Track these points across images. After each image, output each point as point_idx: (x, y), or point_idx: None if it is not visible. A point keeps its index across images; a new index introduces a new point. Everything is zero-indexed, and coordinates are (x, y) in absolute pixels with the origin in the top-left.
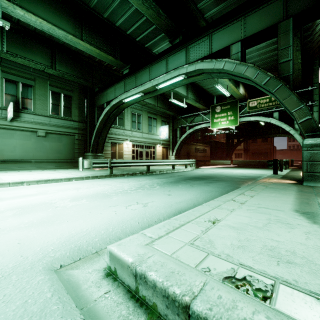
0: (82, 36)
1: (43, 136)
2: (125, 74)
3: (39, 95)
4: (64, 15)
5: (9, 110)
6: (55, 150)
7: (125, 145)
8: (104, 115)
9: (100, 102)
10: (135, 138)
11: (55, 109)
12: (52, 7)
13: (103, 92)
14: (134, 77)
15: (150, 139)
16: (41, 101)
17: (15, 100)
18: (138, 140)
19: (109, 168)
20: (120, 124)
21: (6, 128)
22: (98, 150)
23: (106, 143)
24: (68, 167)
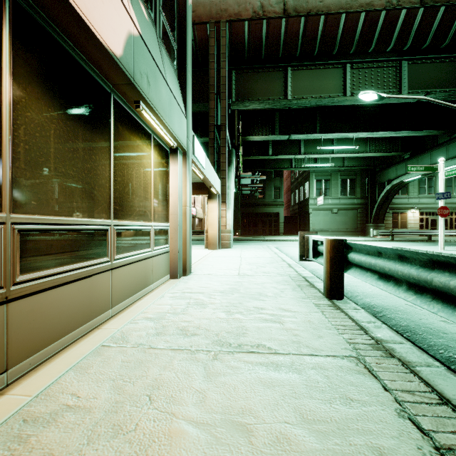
0: (369, 149)
1: (336, 213)
2: (406, 158)
3: (333, 184)
4: (358, 142)
5: (320, 199)
6: (343, 222)
7: (409, 214)
8: (385, 192)
9: (380, 179)
10: (424, 205)
11: (343, 192)
12: (352, 142)
13: (383, 170)
14: (415, 159)
15: (449, 203)
16: (334, 188)
17: (320, 192)
18: (428, 207)
19: (390, 236)
20: (402, 193)
21: (316, 210)
22: (378, 221)
23: (386, 214)
24: (352, 235)
